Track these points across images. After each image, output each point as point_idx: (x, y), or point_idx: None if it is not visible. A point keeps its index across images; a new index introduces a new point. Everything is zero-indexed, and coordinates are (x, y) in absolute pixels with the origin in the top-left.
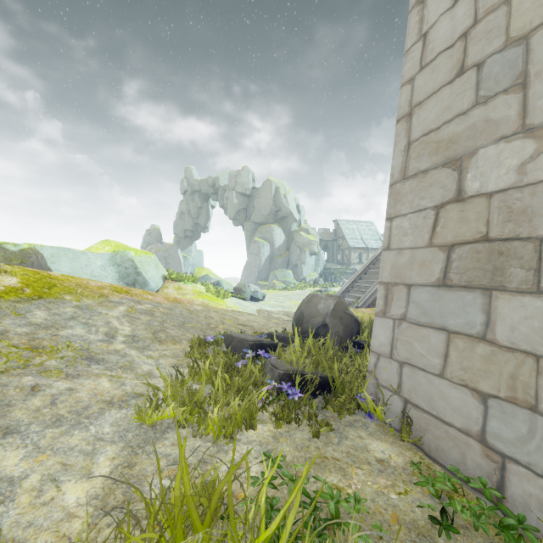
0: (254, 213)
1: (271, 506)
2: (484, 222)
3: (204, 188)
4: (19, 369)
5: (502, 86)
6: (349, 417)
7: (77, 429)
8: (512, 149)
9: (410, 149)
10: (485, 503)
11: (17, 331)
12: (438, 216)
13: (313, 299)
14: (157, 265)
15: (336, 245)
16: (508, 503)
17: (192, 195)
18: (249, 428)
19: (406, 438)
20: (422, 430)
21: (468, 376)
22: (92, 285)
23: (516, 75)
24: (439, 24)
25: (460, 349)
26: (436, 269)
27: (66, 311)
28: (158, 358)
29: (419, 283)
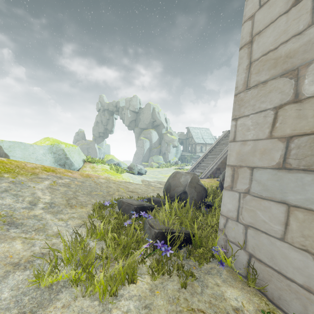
0: (140, 122)
1: None
2: None
3: (111, 108)
4: None
5: None
6: (206, 265)
7: None
8: None
9: (251, 67)
10: None
11: None
12: (277, 115)
13: (177, 175)
14: (79, 153)
15: (188, 142)
16: None
17: (103, 112)
18: (131, 282)
19: (252, 284)
20: (266, 280)
21: (309, 243)
22: (27, 166)
23: None
24: None
25: (300, 220)
26: (276, 155)
27: (2, 186)
28: (67, 220)
29: (261, 166)
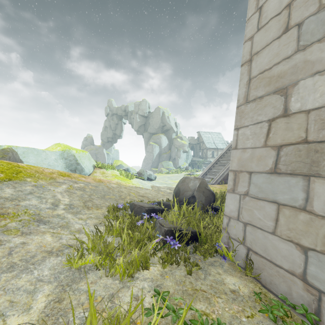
0: (150, 127)
1: None
2: (303, 130)
3: (119, 112)
4: None
5: (317, 37)
6: (210, 259)
7: (24, 273)
8: (324, 80)
9: (250, 83)
10: None
11: None
12: (270, 127)
13: (186, 180)
14: (89, 159)
15: (198, 147)
16: (324, 324)
17: (112, 116)
18: (145, 268)
19: (249, 274)
20: (260, 269)
21: (293, 234)
22: (45, 171)
23: None
24: None
25: (287, 216)
26: (269, 162)
27: (26, 189)
28: (86, 219)
29: (257, 171)
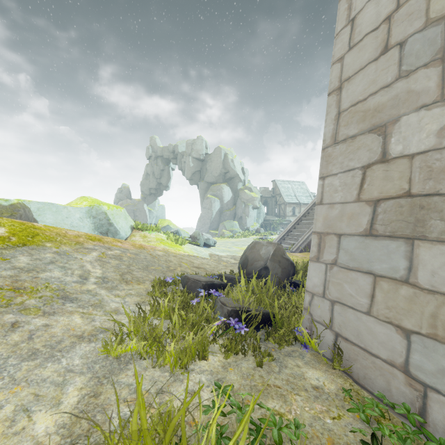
0: (207, 174)
1: (221, 434)
2: (406, 180)
3: (166, 154)
4: (2, 308)
5: (423, 61)
6: (287, 348)
7: (50, 362)
8: (431, 116)
9: (340, 118)
10: (410, 428)
11: (2, 274)
12: (365, 175)
13: (256, 245)
14: (126, 218)
15: (274, 201)
16: (430, 427)
17: (155, 160)
18: (202, 358)
19: (337, 366)
20: (352, 360)
21: (393, 314)
22: (69, 234)
23: (435, 51)
24: (366, 9)
25: (385, 290)
26: (363, 221)
27: (46, 257)
28: (124, 297)
29: (348, 233)
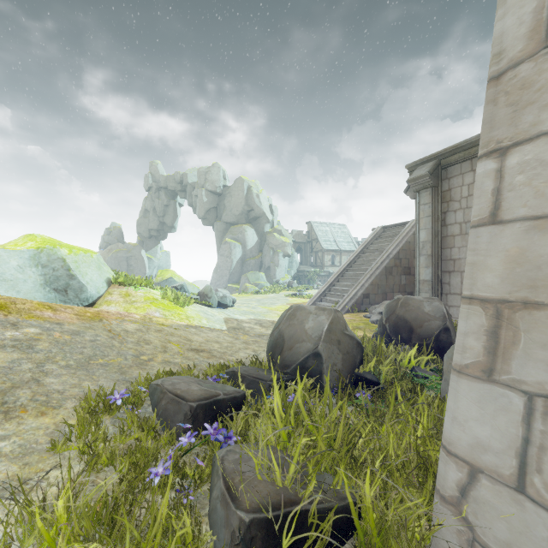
0: (225, 212)
1: None
2: None
3: (171, 185)
4: None
5: None
6: None
7: None
8: None
9: None
10: None
11: None
12: None
13: (297, 313)
14: (100, 267)
15: (309, 247)
16: None
17: (157, 192)
18: None
19: None
20: None
21: None
22: None
23: None
24: None
25: None
26: None
27: None
28: None
29: None
